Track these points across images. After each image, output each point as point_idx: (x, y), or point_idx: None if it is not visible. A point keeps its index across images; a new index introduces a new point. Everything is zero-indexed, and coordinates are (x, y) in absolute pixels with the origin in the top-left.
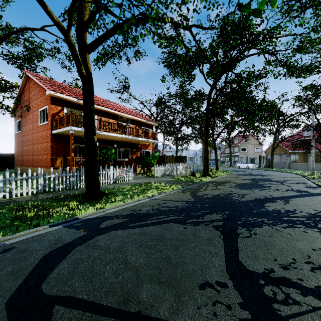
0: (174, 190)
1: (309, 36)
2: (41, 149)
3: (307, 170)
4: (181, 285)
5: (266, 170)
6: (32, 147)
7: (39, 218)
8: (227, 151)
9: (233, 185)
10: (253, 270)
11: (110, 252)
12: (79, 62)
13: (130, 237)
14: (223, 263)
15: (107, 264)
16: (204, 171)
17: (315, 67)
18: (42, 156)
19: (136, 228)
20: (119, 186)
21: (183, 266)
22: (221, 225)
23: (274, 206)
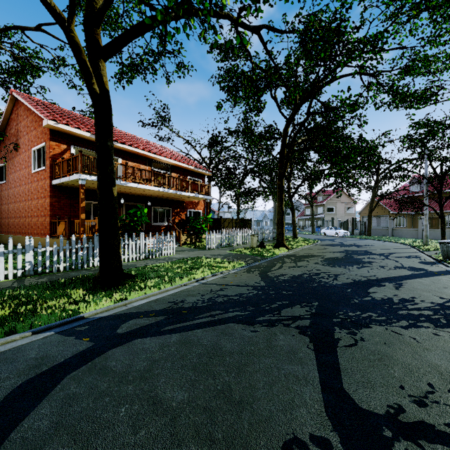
0: (235, 269)
1: (424, 50)
2: (36, 208)
3: (417, 238)
4: (251, 447)
5: (361, 238)
6: (23, 205)
7: (18, 319)
8: (308, 212)
9: (320, 260)
10: (369, 409)
11: (128, 379)
12: (88, 72)
13: (164, 351)
14: (319, 396)
15: (121, 404)
16: (278, 241)
17: (432, 95)
18: (37, 219)
19: (175, 333)
20: (153, 264)
21: (253, 404)
22: (309, 325)
23: (383, 292)
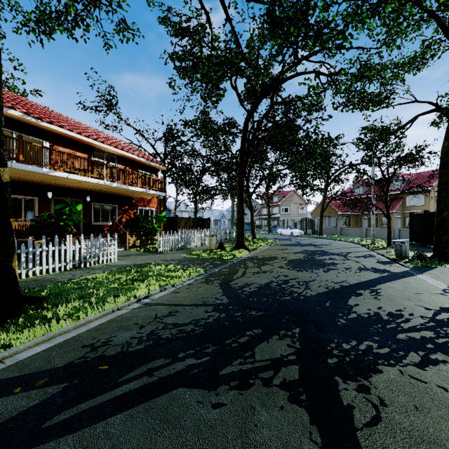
0: (191, 279)
1: (380, 52)
2: None
3: (362, 237)
4: None
5: (314, 237)
6: None
7: None
8: (265, 212)
9: (284, 263)
10: None
11: None
12: None
13: None
14: None
15: None
16: (238, 242)
17: (385, 98)
18: None
19: (68, 435)
20: (81, 276)
21: None
22: (300, 378)
23: (365, 304)
